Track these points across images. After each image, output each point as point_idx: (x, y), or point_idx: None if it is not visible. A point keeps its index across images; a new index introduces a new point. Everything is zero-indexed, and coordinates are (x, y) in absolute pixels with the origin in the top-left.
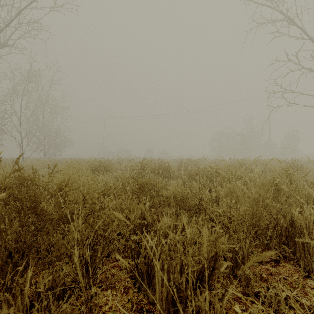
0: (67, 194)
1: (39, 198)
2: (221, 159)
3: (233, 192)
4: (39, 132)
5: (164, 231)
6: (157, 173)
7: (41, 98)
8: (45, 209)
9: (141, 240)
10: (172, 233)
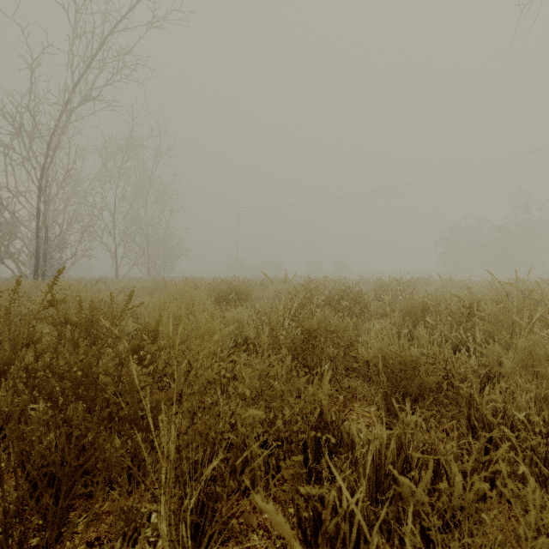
0: (155, 358)
1: (91, 370)
2: (462, 279)
3: (535, 361)
4: (140, 236)
5: (374, 456)
6: (335, 307)
7: (143, 182)
8: (103, 396)
9: (315, 465)
10: (407, 481)
